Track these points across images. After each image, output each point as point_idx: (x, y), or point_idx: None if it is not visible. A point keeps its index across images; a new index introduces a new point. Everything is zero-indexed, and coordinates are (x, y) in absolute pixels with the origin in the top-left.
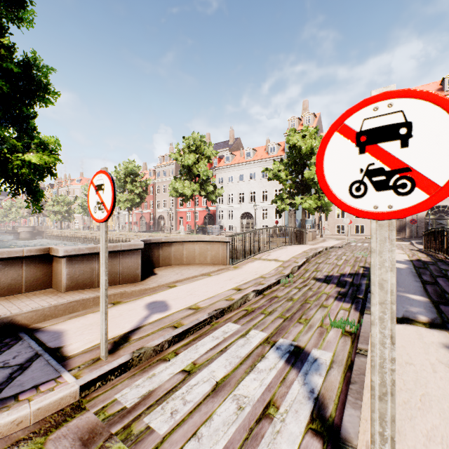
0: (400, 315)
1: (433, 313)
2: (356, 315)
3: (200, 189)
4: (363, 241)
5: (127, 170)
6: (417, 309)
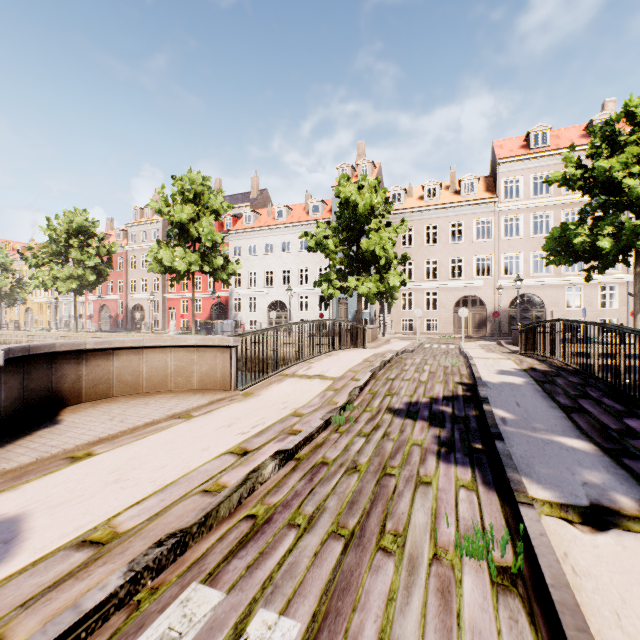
0: (583, 498)
1: (631, 483)
2: (493, 502)
3: (203, 262)
4: (439, 342)
5: (71, 225)
6: (598, 476)
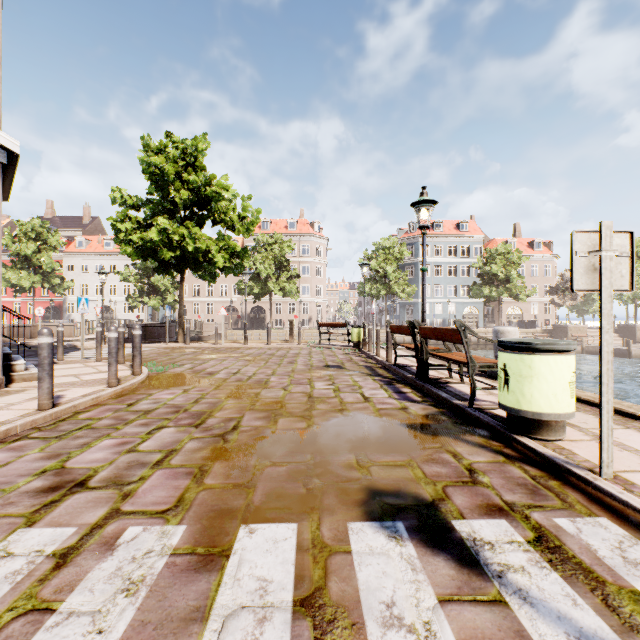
0: None
1: None
2: None
3: (44, 281)
4: None
5: None
6: None
